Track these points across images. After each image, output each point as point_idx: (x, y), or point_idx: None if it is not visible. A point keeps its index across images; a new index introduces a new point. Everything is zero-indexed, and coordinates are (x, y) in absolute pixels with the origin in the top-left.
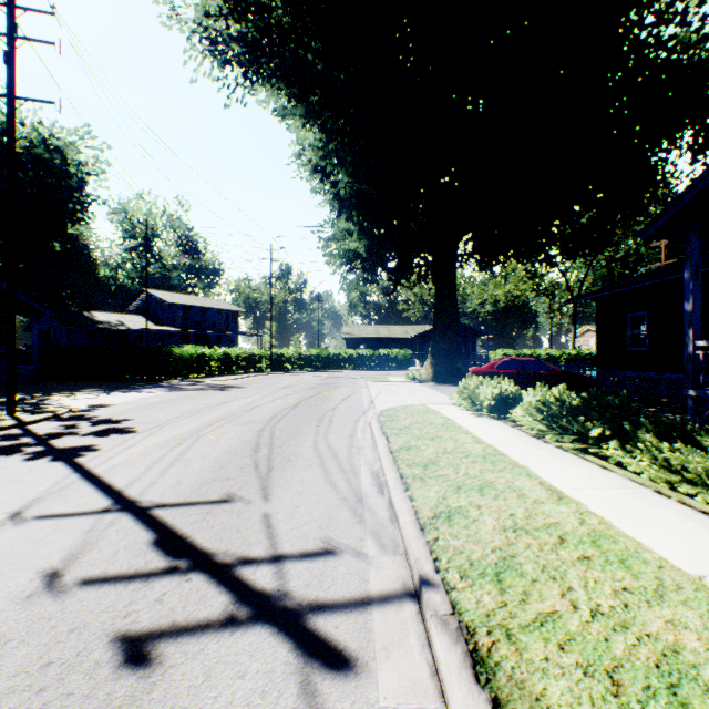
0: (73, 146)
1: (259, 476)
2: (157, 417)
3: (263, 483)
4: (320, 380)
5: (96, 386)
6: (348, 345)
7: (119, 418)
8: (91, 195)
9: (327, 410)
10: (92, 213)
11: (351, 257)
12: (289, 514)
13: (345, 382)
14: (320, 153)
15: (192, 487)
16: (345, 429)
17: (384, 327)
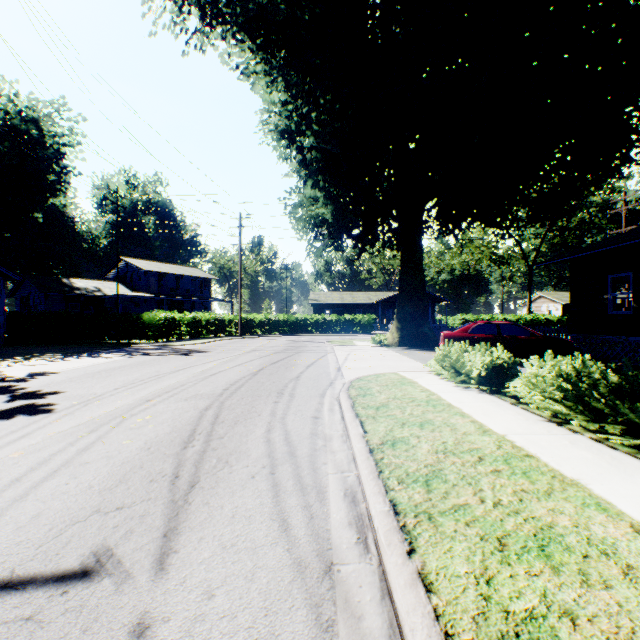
0: (48, 118)
1: (170, 502)
2: (93, 388)
3: (170, 519)
4: (287, 344)
5: (60, 350)
6: (314, 310)
7: (48, 390)
8: (67, 166)
9: (289, 379)
10: (69, 183)
11: (317, 223)
12: (187, 625)
13: (311, 347)
14: (286, 115)
15: (46, 533)
16: (308, 406)
17: (349, 294)
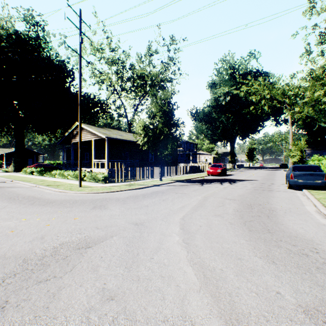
0: None
1: None
2: None
3: None
4: None
5: None
6: None
7: None
8: None
9: None
10: None
11: None
12: None
13: None
14: None
15: None
16: None
17: None
